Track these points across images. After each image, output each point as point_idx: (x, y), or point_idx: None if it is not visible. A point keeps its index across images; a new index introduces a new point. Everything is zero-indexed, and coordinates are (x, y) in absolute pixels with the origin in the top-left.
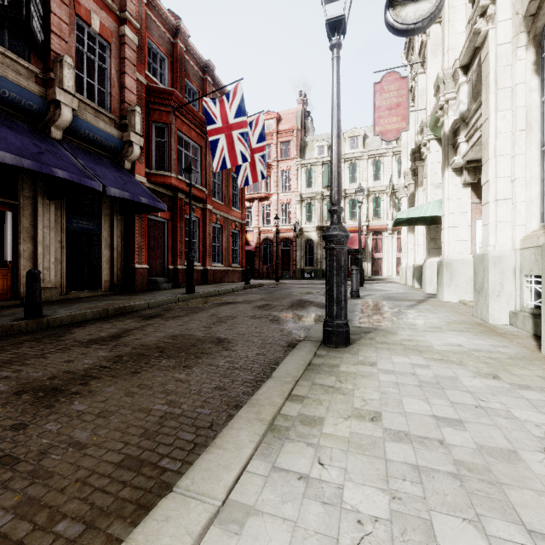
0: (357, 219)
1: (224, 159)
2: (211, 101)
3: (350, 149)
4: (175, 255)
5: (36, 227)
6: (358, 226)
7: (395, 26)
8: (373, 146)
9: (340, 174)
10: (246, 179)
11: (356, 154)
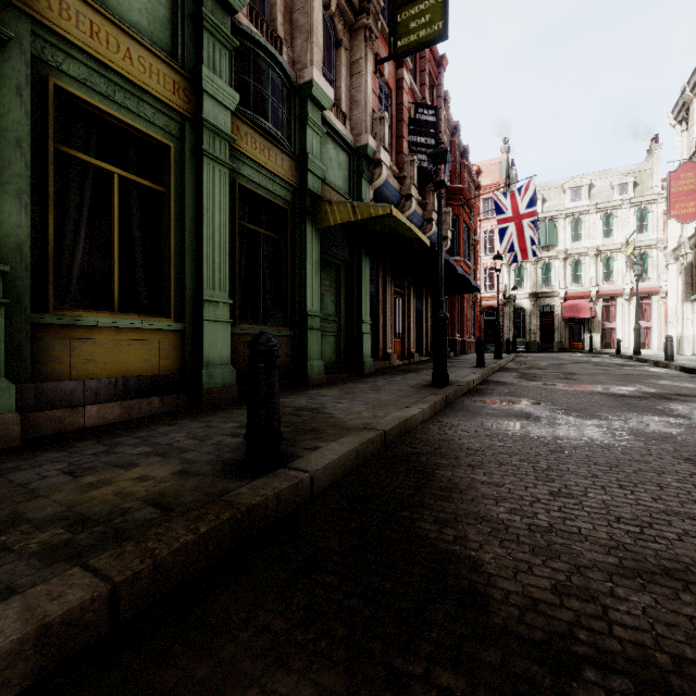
0: (581, 283)
1: (512, 244)
2: (502, 195)
3: (570, 202)
4: (453, 328)
5: (409, 309)
6: (584, 292)
7: None
8: (601, 196)
9: None
10: (514, 256)
11: (581, 208)
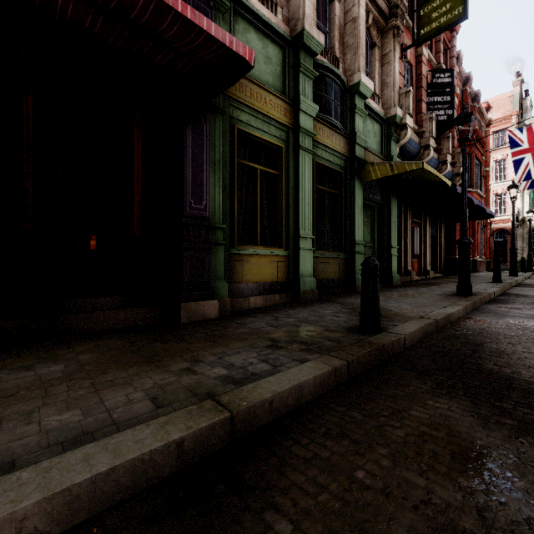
0: None
1: (528, 173)
2: (517, 130)
3: None
4: None
5: (424, 235)
6: None
7: None
8: None
9: None
10: (531, 183)
11: None
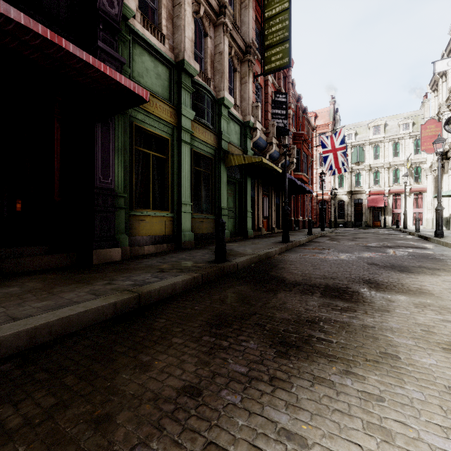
0: (379, 185)
1: (331, 165)
2: (325, 137)
3: (373, 135)
4: (297, 213)
5: (271, 203)
6: (381, 190)
7: (449, 131)
8: (392, 131)
9: (441, 192)
10: (333, 172)
11: (379, 139)
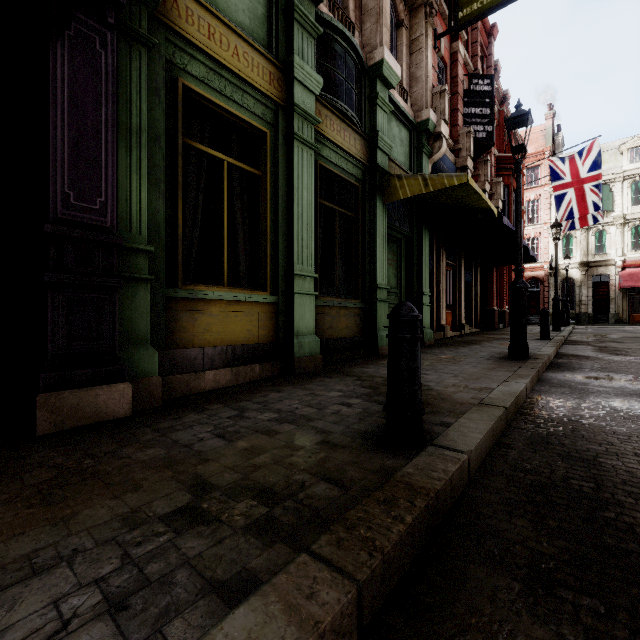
0: None
1: (571, 210)
2: (559, 160)
3: (629, 163)
4: (501, 299)
5: (459, 281)
6: None
7: None
8: None
9: None
10: (571, 224)
11: None
